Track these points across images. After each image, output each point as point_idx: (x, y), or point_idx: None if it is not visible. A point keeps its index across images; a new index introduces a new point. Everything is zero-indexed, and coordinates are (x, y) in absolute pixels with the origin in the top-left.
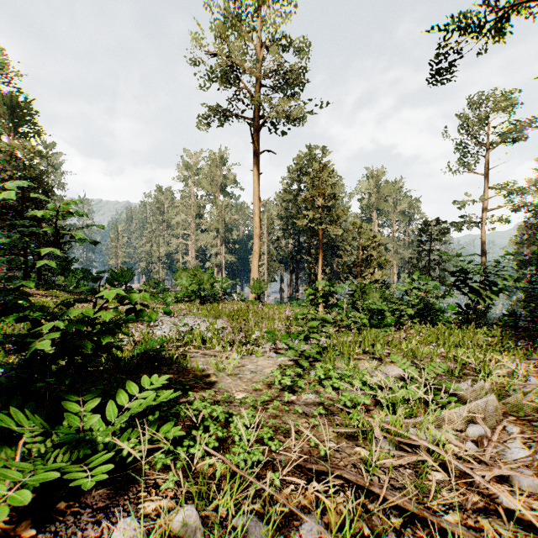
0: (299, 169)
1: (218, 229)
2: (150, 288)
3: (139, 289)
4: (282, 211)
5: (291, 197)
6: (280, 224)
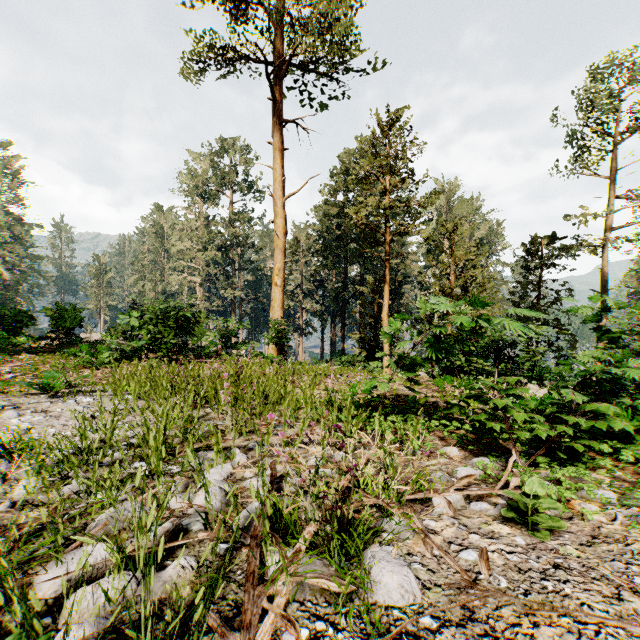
0: (347, 170)
1: (235, 260)
2: (119, 339)
3: (95, 340)
4: (323, 235)
5: (335, 211)
6: (319, 250)
